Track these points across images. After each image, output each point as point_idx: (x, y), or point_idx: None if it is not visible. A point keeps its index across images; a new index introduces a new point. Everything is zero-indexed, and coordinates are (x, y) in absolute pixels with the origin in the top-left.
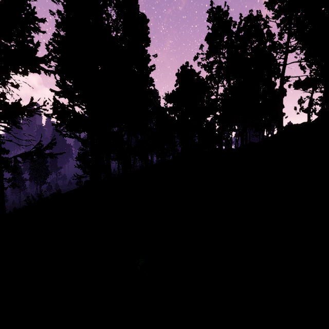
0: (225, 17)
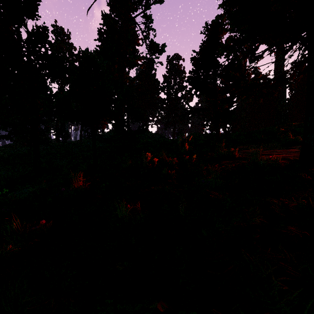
0: (68, 40)
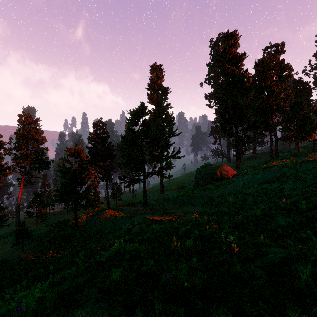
0: None
